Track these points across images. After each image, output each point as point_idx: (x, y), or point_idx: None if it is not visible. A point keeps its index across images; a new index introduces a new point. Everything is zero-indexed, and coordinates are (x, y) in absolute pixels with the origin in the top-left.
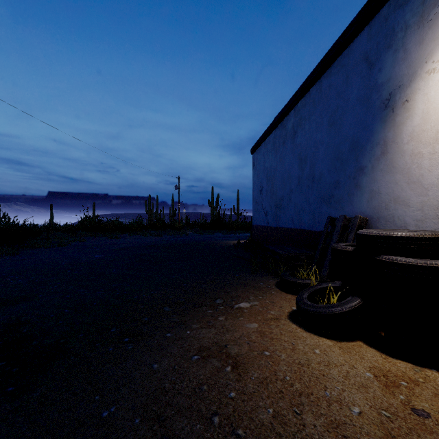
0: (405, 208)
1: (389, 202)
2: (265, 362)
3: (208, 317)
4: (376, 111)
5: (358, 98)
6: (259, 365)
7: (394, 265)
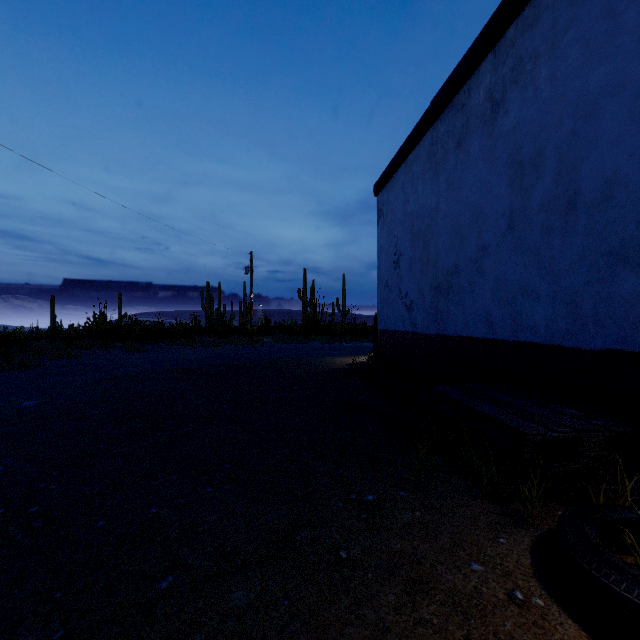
0: None
1: None
2: None
3: None
4: None
5: None
6: None
7: None
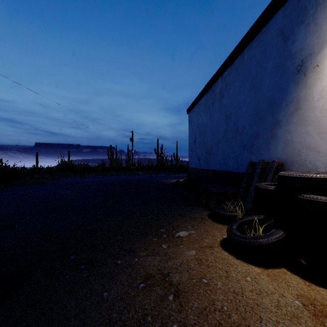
0: (316, 154)
1: (301, 149)
2: (203, 291)
3: (153, 245)
4: (290, 75)
5: (274, 66)
6: (198, 294)
7: (314, 203)
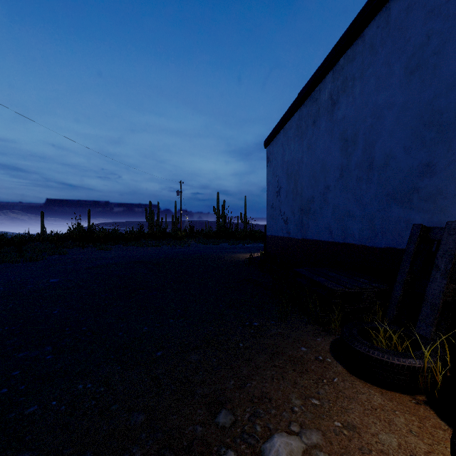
0: None
1: None
2: None
3: None
4: None
5: None
6: None
7: None
